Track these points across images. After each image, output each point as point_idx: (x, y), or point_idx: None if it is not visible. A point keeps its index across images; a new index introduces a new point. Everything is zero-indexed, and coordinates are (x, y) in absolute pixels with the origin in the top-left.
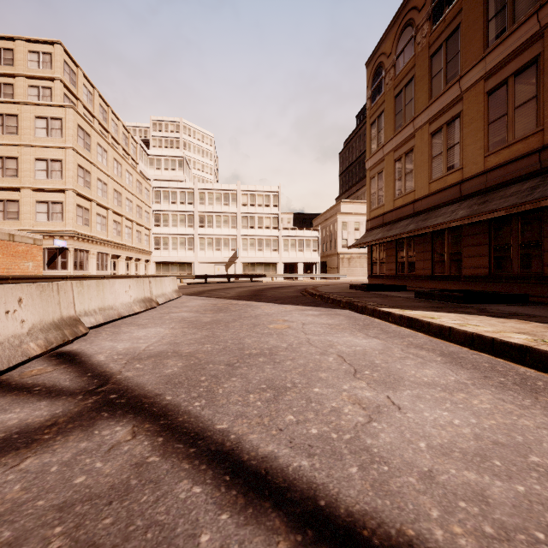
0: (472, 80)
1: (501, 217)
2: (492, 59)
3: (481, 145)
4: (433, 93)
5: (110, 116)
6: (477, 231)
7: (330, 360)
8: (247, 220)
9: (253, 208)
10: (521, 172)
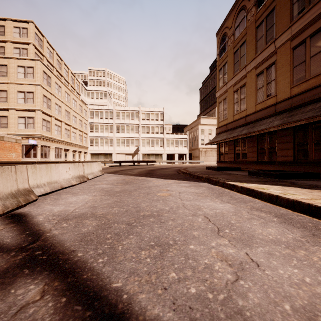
0: (282, 41)
1: (301, 125)
2: (296, 27)
3: (288, 81)
4: (258, 50)
5: (63, 66)
6: (286, 134)
7: (199, 221)
8: (144, 128)
9: (148, 121)
10: (315, 97)
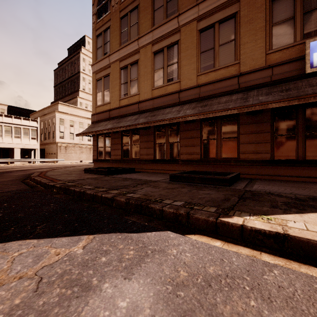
0: (188, 19)
1: (209, 119)
2: (204, 7)
3: (195, 67)
4: (156, 22)
5: None
6: (191, 128)
7: None
8: None
9: None
10: (226, 89)
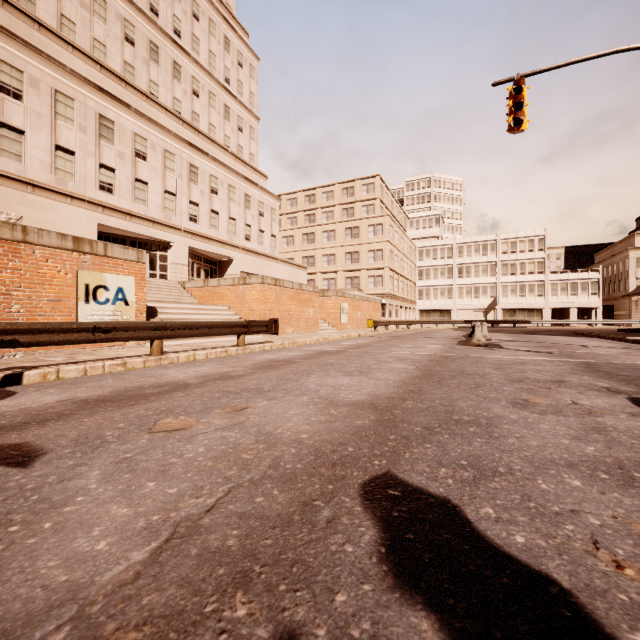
0: None
1: None
2: None
3: None
4: None
5: (394, 204)
6: None
7: (569, 341)
8: (506, 267)
9: (514, 255)
10: None
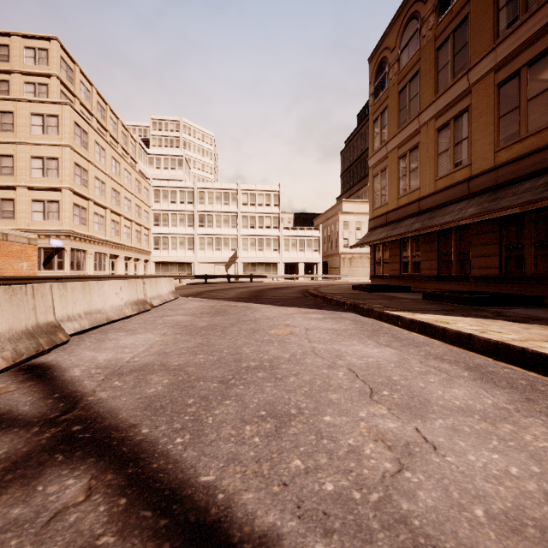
0: (481, 73)
1: (512, 215)
2: (503, 49)
3: (491, 140)
4: (440, 87)
5: (108, 114)
6: (486, 230)
7: (340, 376)
8: (247, 220)
9: (254, 207)
10: (535, 167)
